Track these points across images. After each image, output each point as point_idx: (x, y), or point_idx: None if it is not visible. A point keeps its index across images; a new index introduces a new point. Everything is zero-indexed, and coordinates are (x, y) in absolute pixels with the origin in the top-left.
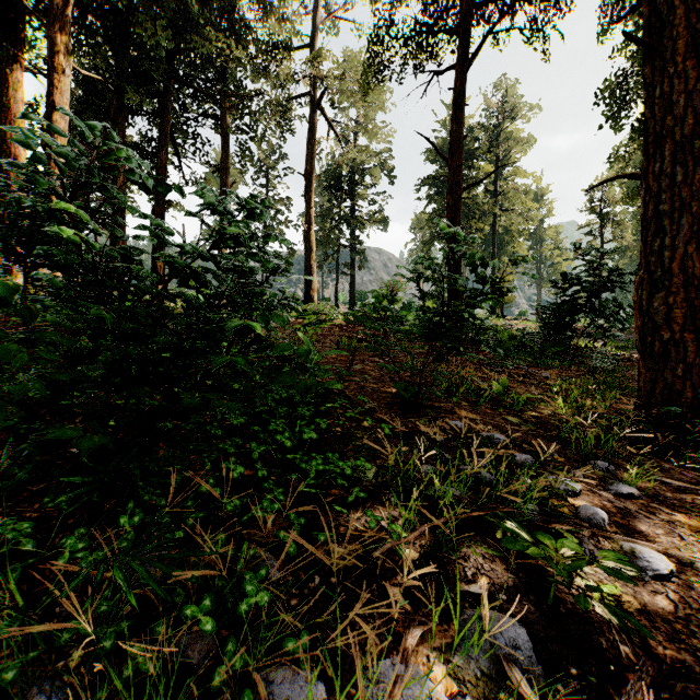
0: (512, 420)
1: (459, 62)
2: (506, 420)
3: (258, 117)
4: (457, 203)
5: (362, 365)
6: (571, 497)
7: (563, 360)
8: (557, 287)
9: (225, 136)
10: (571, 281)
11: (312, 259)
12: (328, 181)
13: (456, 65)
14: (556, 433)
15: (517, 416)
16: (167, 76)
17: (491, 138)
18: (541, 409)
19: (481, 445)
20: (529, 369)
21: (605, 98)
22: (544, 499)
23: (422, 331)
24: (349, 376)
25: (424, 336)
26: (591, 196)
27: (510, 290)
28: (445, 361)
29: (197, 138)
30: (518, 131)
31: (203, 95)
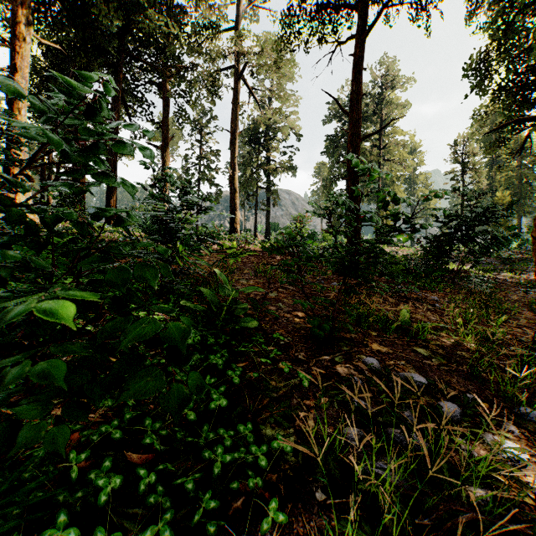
0: (421, 352)
1: (358, 32)
2: (416, 352)
3: (193, 85)
4: (357, 151)
5: (277, 293)
6: (518, 468)
7: (446, 283)
8: (439, 221)
9: (166, 99)
10: (452, 217)
11: (236, 198)
12: (249, 136)
13: (355, 34)
14: (467, 368)
15: (425, 347)
16: (119, 50)
17: (376, 103)
18: (446, 339)
19: (404, 394)
20: (420, 292)
21: (470, 70)
22: (490, 475)
23: (337, 268)
24: (265, 305)
25: (338, 272)
26: (454, 149)
27: (424, 228)
28: (356, 294)
29: (144, 101)
30: (397, 99)
31: (149, 66)
